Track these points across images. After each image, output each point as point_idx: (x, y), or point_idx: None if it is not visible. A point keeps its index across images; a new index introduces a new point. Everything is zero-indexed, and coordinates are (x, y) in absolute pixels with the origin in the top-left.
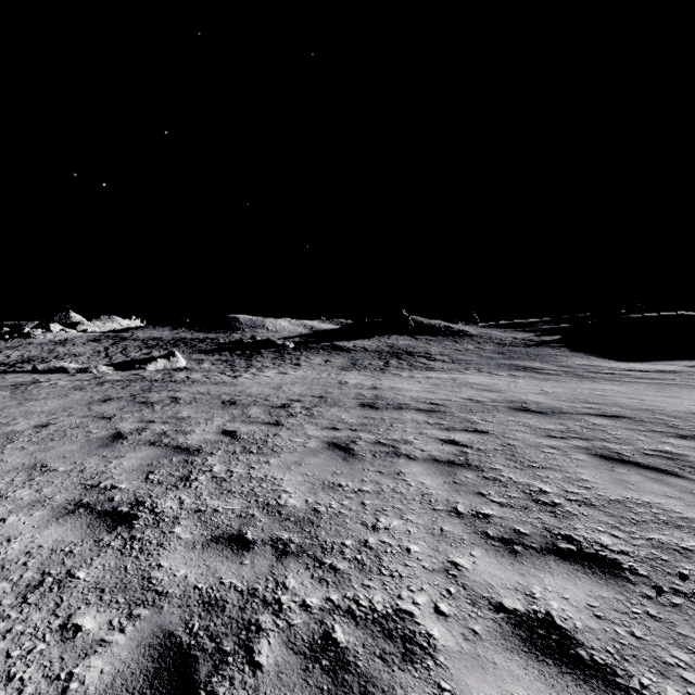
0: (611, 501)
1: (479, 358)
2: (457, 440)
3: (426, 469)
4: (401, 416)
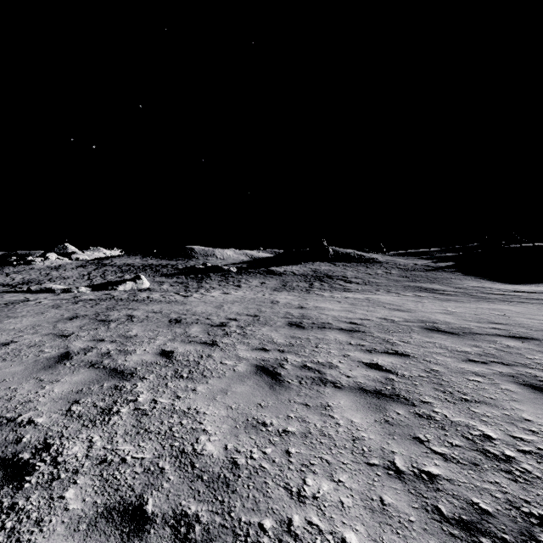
0: None
1: (387, 281)
2: (381, 364)
3: (353, 402)
4: (325, 336)
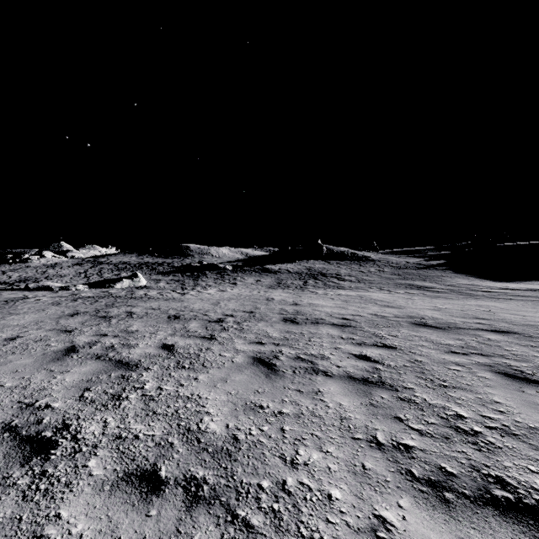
0: (532, 429)
1: (380, 279)
2: (369, 355)
3: (342, 388)
4: (318, 331)
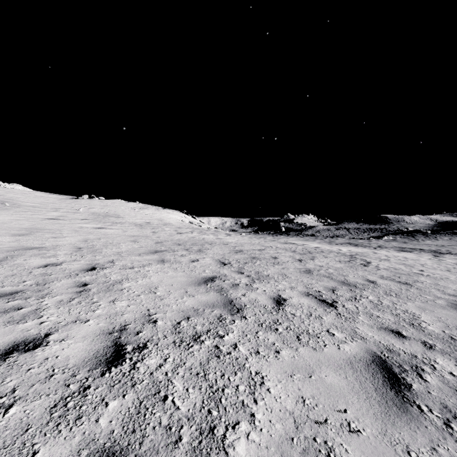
0: None
1: None
2: None
3: None
4: None
